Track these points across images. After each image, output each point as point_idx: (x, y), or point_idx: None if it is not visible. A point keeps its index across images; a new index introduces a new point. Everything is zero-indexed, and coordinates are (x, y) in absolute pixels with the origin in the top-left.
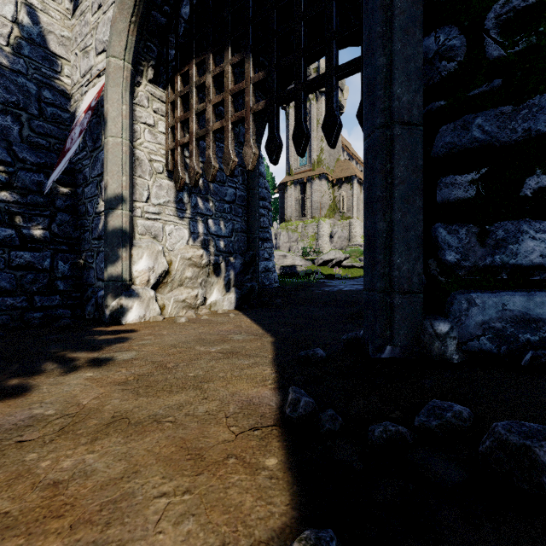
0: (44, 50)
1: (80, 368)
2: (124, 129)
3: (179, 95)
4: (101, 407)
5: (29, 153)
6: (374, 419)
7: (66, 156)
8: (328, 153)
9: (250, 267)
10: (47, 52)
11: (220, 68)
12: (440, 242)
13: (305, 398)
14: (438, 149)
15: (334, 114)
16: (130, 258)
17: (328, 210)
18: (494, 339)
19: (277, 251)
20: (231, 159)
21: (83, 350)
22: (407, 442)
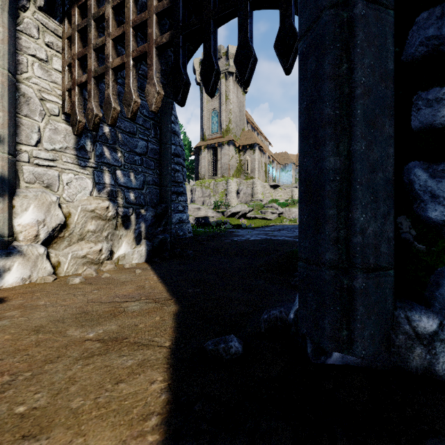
0: None
1: None
2: (1, 55)
3: (76, 29)
4: None
5: None
6: None
7: None
8: (235, 123)
9: (162, 219)
10: None
11: None
12: (418, 190)
13: None
14: (415, 49)
15: (249, 45)
16: (9, 210)
17: (235, 171)
18: None
19: (192, 204)
20: (132, 98)
21: None
22: None
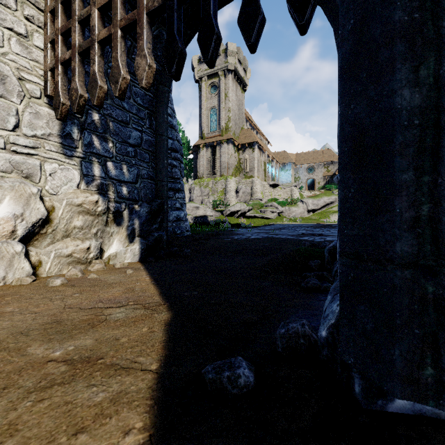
0: None
1: None
2: None
3: (60, 1)
4: None
5: None
6: None
7: None
8: (234, 122)
9: (158, 216)
10: None
11: None
12: None
13: None
14: None
15: (256, 0)
16: None
17: (234, 169)
18: None
19: (191, 203)
20: (120, 74)
21: None
22: None
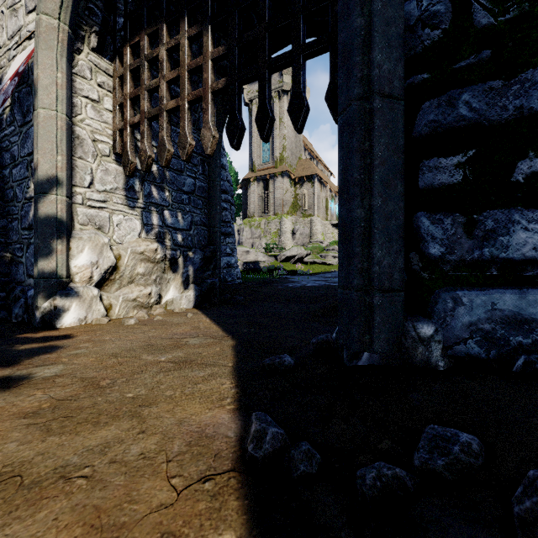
0: None
1: None
2: (60, 100)
3: (128, 69)
4: None
5: None
6: (359, 451)
7: None
8: (290, 151)
9: (211, 262)
10: None
11: (175, 40)
12: (423, 233)
13: (273, 429)
14: (421, 128)
15: (301, 96)
16: (67, 252)
17: (291, 207)
18: (482, 342)
19: (240, 247)
20: (188, 141)
21: None
22: (408, 490)
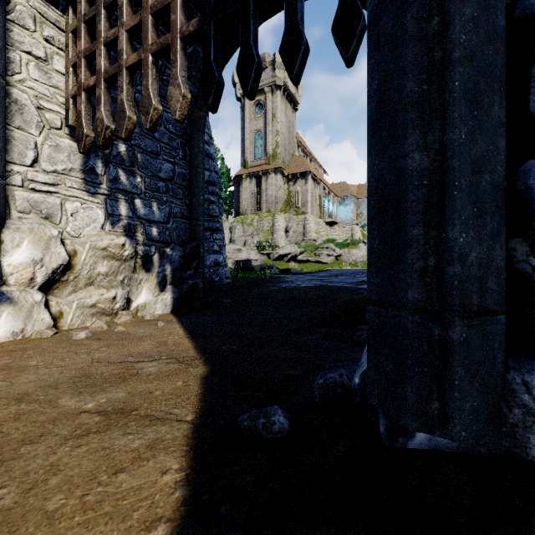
0: None
1: None
2: None
3: (83, 20)
4: None
5: None
6: None
7: None
8: (283, 147)
9: (192, 260)
10: None
11: None
12: None
13: None
14: None
15: (298, 29)
16: None
17: (284, 204)
18: None
19: (232, 244)
20: (151, 104)
21: None
22: None
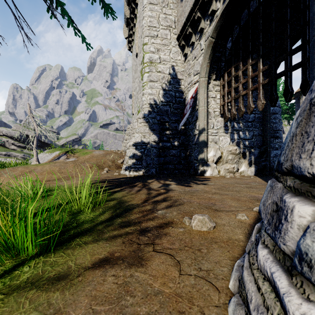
0: (176, 79)
1: (200, 184)
2: (205, 103)
3: (226, 82)
4: (211, 191)
5: (173, 117)
6: None
7: (185, 116)
8: None
9: (264, 154)
10: (177, 79)
11: (245, 67)
12: None
13: None
14: None
15: (307, 80)
16: (206, 152)
17: None
18: None
19: None
20: (251, 107)
21: (197, 181)
22: None
